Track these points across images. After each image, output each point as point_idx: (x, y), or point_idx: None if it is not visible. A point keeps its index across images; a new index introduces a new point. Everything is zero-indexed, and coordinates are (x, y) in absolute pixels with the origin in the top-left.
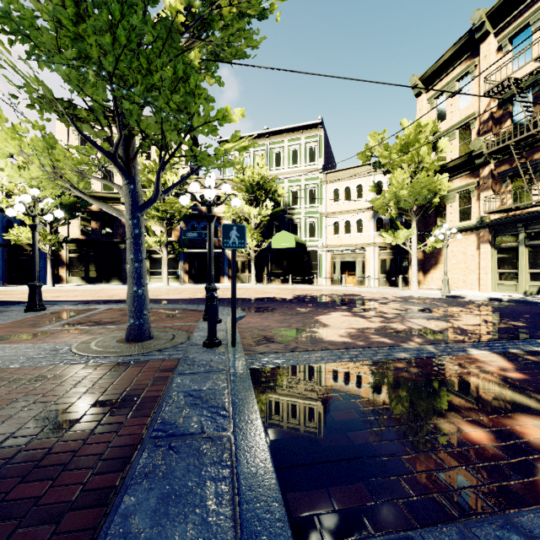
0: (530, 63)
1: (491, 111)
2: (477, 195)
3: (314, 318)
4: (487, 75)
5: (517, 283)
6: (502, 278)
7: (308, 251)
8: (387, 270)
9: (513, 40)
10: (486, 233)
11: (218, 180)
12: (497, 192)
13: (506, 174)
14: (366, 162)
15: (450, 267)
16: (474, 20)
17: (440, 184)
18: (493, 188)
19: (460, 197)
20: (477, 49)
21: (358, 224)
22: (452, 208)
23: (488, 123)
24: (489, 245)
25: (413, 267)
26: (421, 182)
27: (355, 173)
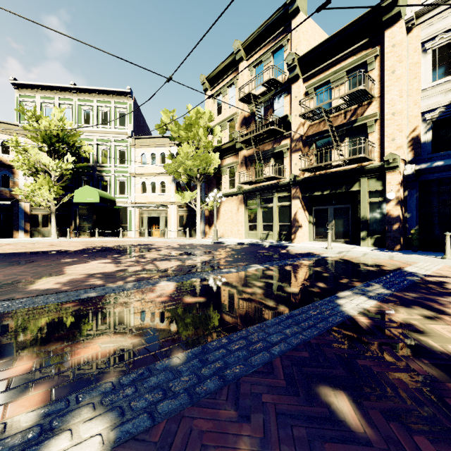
0: (263, 87)
1: (244, 114)
2: (238, 171)
3: (62, 268)
4: (240, 87)
5: (257, 232)
6: (250, 229)
7: (118, 207)
8: (184, 224)
9: (255, 69)
10: (242, 198)
11: (10, 125)
12: (248, 170)
13: (252, 158)
14: (163, 133)
15: (224, 221)
16: (235, 47)
17: (213, 159)
18: (245, 167)
19: (230, 171)
20: (238, 68)
21: (162, 185)
22: (225, 179)
23: (243, 121)
24: (244, 206)
25: (197, 221)
26: (200, 156)
27: (159, 142)
